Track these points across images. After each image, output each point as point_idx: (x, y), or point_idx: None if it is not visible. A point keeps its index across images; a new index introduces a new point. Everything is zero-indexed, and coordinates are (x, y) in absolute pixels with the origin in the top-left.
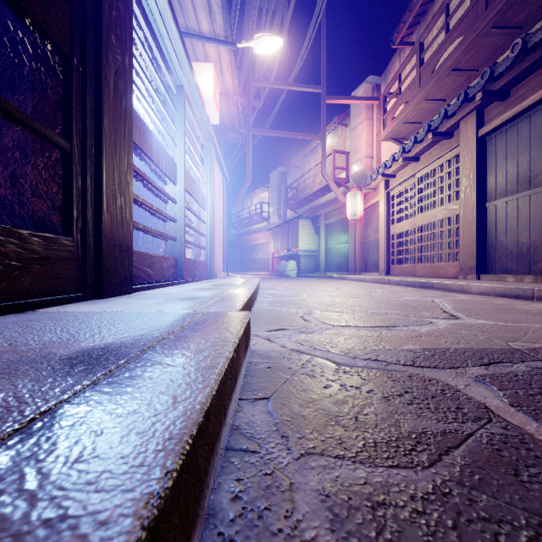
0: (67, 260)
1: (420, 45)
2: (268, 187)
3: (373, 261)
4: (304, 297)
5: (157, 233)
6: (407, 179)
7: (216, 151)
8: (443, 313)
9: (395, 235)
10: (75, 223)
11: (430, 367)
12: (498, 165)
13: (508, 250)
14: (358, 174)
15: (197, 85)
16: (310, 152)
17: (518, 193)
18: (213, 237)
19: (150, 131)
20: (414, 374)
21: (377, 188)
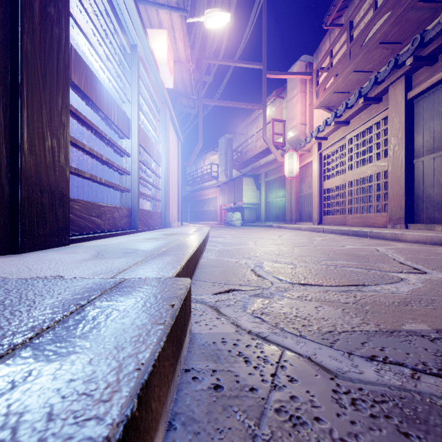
0: None
1: (350, 23)
2: (217, 151)
3: (306, 212)
4: (251, 246)
5: (107, 183)
6: (338, 140)
7: (170, 113)
8: (402, 265)
9: (326, 189)
10: None
11: None
12: (425, 125)
13: (436, 201)
14: (293, 138)
15: (150, 46)
16: (252, 121)
17: None
18: (168, 190)
19: (99, 81)
20: None
21: (310, 150)
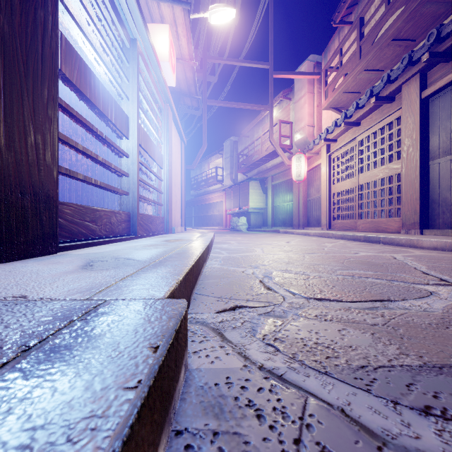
0: None
1: (360, 20)
2: (222, 154)
3: (315, 217)
4: (258, 253)
5: (103, 186)
6: (348, 142)
7: (173, 113)
8: (426, 276)
9: (335, 193)
10: None
11: None
12: (442, 125)
13: None
14: (301, 140)
15: (151, 40)
16: (258, 123)
17: None
18: (170, 194)
19: (94, 75)
20: None
21: (319, 152)
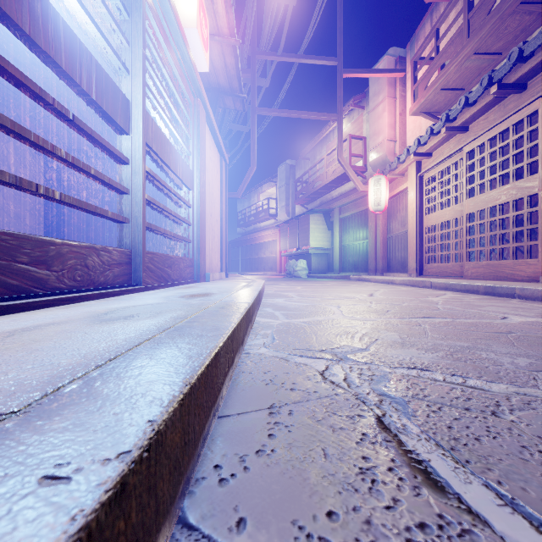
0: None
1: None
2: (276, 182)
3: (398, 259)
4: (336, 316)
5: (69, 201)
6: (449, 156)
7: (207, 114)
8: None
9: (428, 227)
10: None
11: None
12: None
13: None
14: (378, 160)
15: None
16: (321, 141)
17: None
18: (203, 227)
19: None
20: None
21: (404, 173)
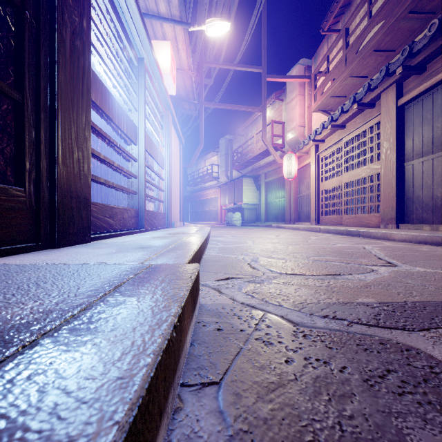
0: (17, 210)
1: (346, 30)
2: (218, 152)
3: (305, 212)
4: (249, 244)
5: (118, 187)
6: (335, 143)
7: (173, 118)
8: (379, 260)
9: (324, 190)
10: (28, 174)
11: (399, 329)
12: (415, 130)
13: (424, 203)
14: (292, 140)
15: (156, 58)
16: (252, 122)
17: (433, 154)
18: (171, 192)
19: (111, 95)
20: (385, 340)
21: (308, 152)
